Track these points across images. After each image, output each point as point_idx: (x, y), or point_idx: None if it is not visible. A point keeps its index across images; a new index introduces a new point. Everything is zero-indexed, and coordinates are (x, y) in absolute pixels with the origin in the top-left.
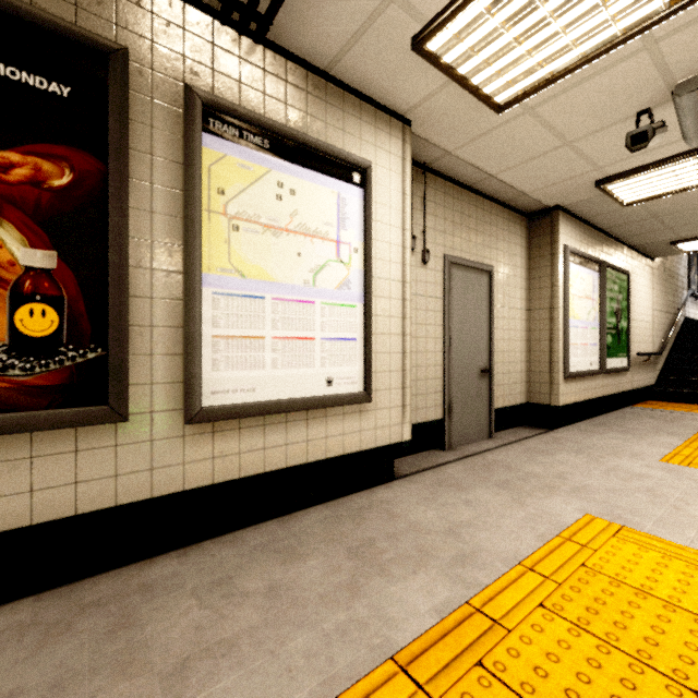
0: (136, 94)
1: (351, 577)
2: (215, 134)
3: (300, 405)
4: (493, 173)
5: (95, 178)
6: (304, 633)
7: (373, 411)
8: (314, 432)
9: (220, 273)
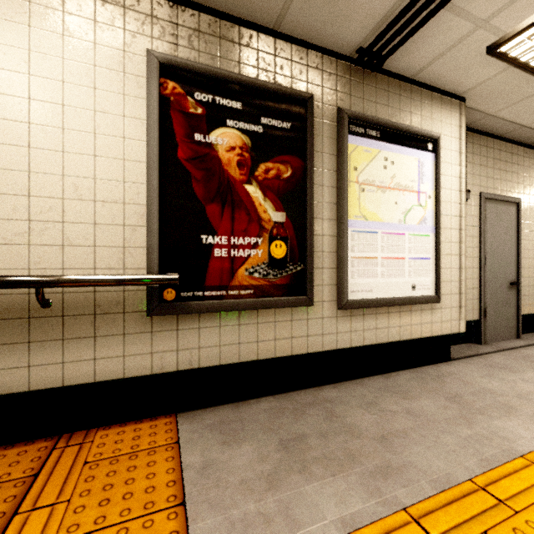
0: (316, 119)
1: (459, 413)
2: (352, 134)
3: (397, 302)
4: (526, 124)
5: (300, 170)
6: (448, 435)
7: (439, 309)
8: (403, 320)
9: (355, 218)
